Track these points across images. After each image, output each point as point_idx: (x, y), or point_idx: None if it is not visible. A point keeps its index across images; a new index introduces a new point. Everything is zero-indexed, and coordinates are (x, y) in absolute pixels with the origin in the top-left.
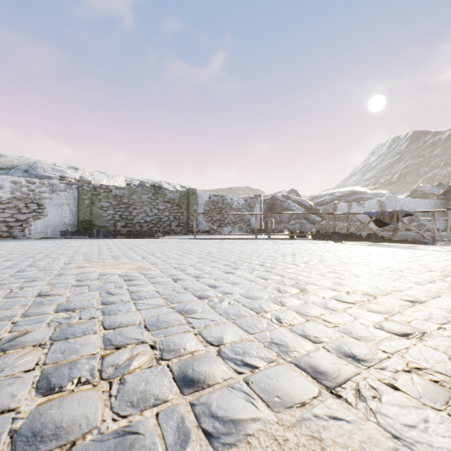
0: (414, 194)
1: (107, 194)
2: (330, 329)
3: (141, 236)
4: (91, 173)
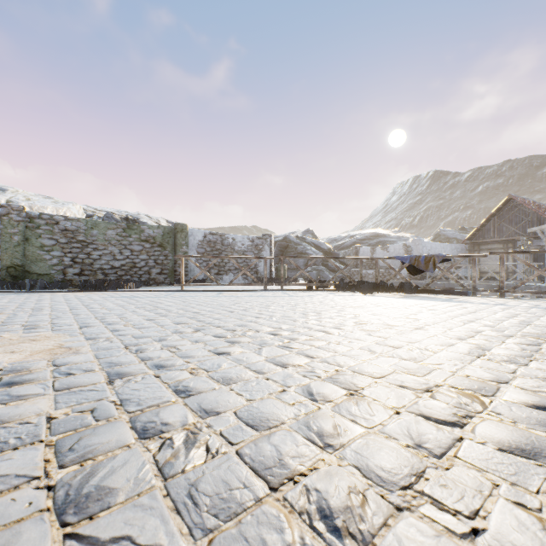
0: (438, 238)
1: (51, 228)
2: None
3: (104, 288)
4: (28, 196)
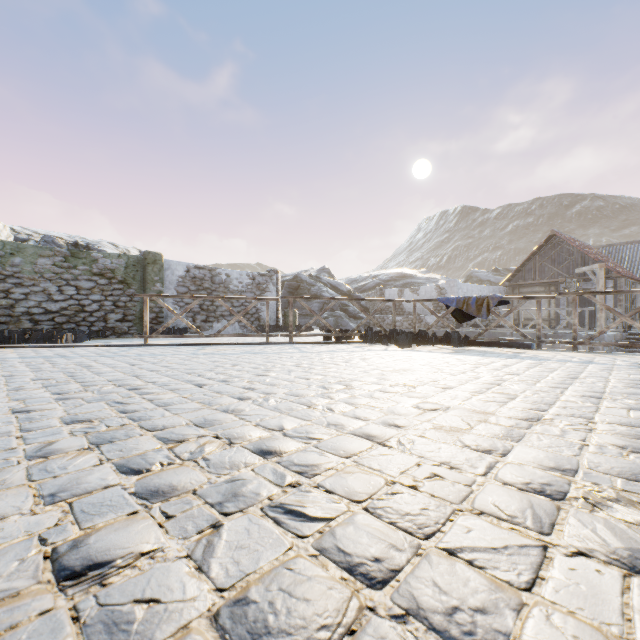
0: (470, 280)
1: None
2: None
3: (23, 342)
4: None
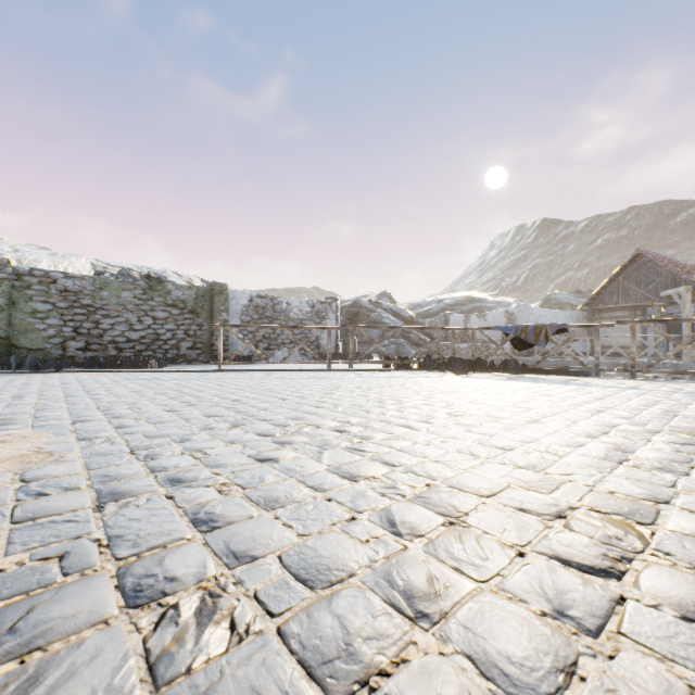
0: (547, 303)
1: (46, 288)
2: None
3: (116, 367)
4: (15, 246)
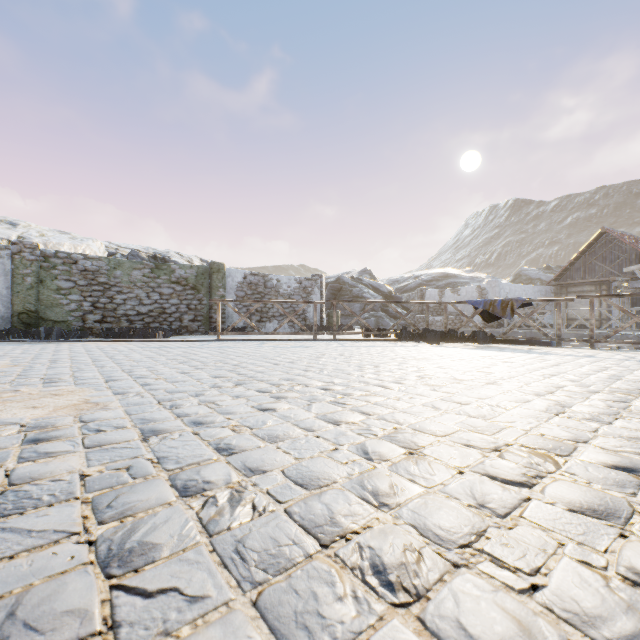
0: (518, 279)
1: (68, 268)
2: (529, 606)
3: (129, 337)
4: (41, 231)
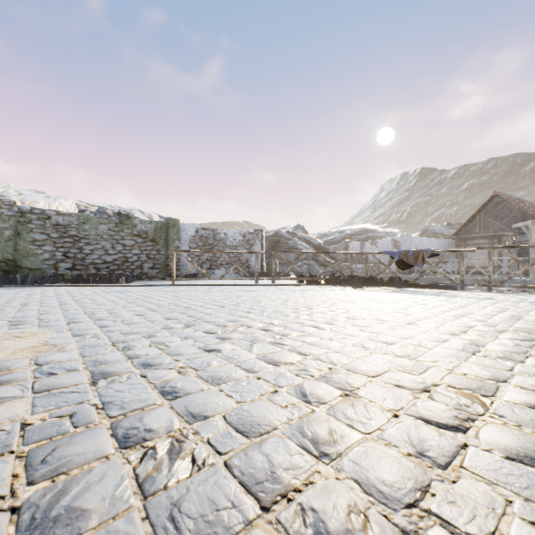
0: (425, 233)
1: (43, 222)
2: None
3: (95, 282)
4: (19, 191)
